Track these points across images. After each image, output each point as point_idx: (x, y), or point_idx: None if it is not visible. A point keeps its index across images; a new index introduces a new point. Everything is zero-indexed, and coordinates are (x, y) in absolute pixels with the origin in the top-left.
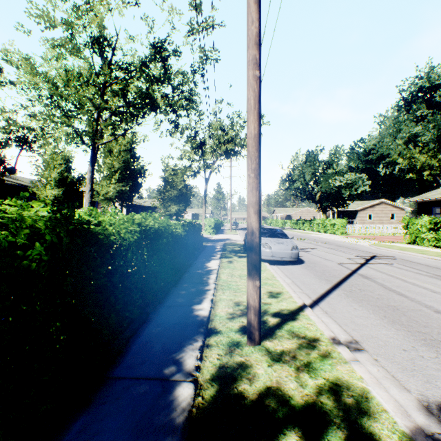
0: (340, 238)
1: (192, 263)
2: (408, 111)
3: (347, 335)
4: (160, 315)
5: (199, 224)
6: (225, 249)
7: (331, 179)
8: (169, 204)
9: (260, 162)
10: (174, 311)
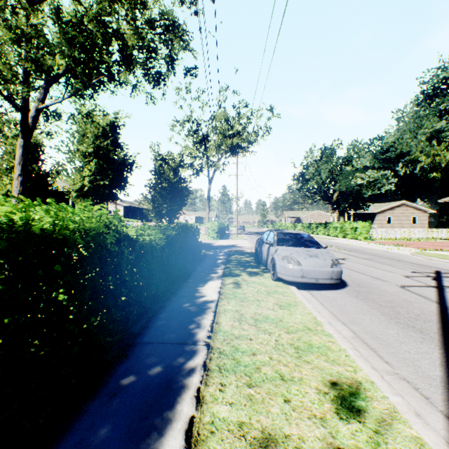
0: (366, 244)
1: (179, 287)
2: (429, 105)
3: None
4: None
5: (196, 228)
6: (230, 260)
7: (351, 176)
8: (160, 203)
9: None
10: None
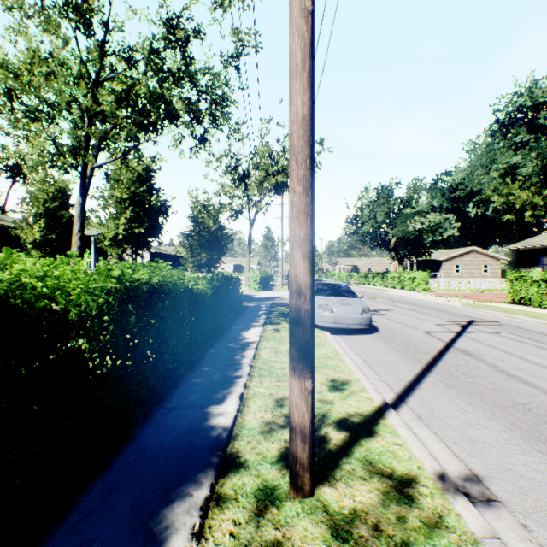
0: (422, 295)
1: (224, 332)
2: (504, 136)
3: (462, 465)
4: (153, 426)
5: (237, 279)
6: (272, 311)
7: (409, 220)
8: (199, 252)
9: (312, 165)
10: (177, 417)
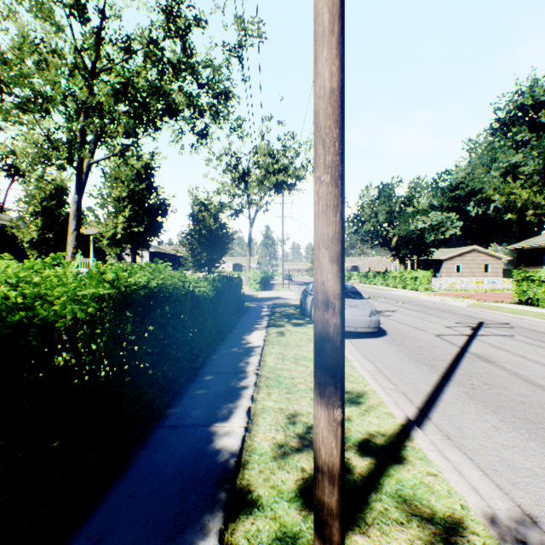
0: (425, 295)
1: (226, 336)
2: (505, 135)
3: (508, 500)
4: (151, 450)
5: (239, 279)
6: (275, 312)
7: (411, 219)
8: (199, 252)
9: (342, 149)
10: (179, 438)
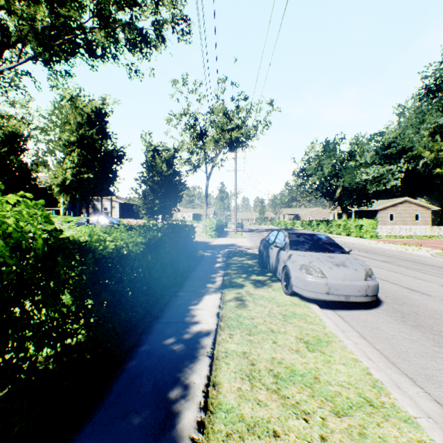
0: (375, 243)
1: (165, 305)
2: (431, 100)
3: None
4: None
5: (191, 227)
6: (230, 263)
7: (355, 172)
8: (152, 198)
9: None
10: None
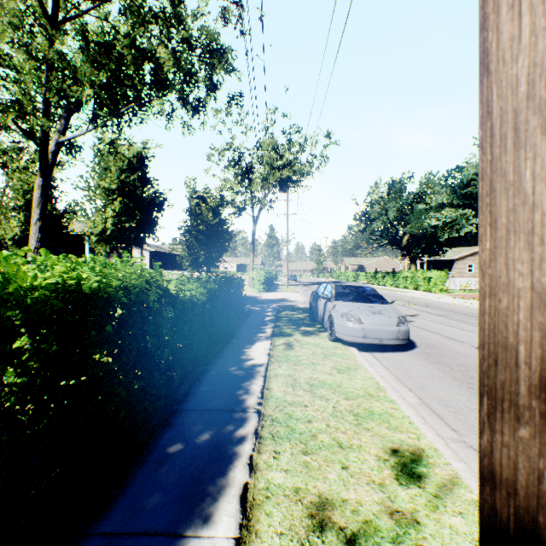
0: (442, 297)
1: (222, 348)
2: None
3: None
4: None
5: (240, 279)
6: (280, 317)
7: (424, 216)
8: (197, 249)
9: None
10: None
